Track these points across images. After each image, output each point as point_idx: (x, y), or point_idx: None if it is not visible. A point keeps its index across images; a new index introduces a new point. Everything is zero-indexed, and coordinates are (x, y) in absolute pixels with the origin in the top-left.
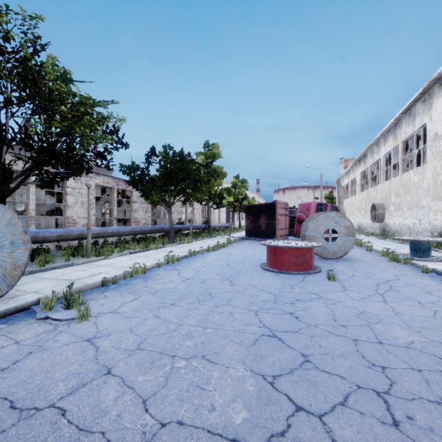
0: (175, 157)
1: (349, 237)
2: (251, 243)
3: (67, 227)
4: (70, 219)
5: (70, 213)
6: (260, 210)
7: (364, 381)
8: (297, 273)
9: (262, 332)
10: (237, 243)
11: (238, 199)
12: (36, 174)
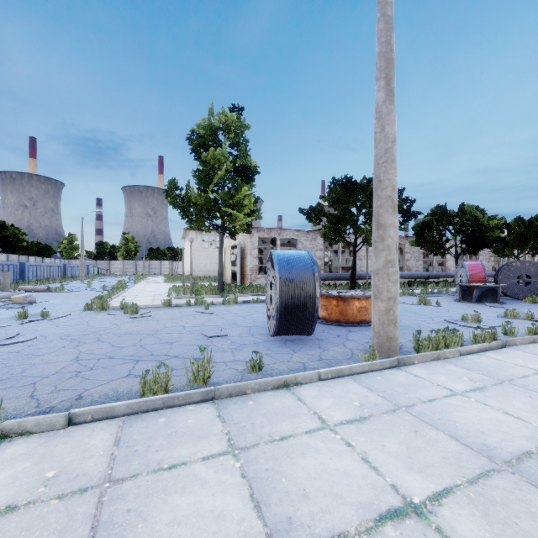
0: (524, 223)
1: None
2: None
3: (446, 272)
4: (447, 268)
5: (447, 264)
6: None
7: None
8: None
9: None
10: None
11: None
12: (471, 252)
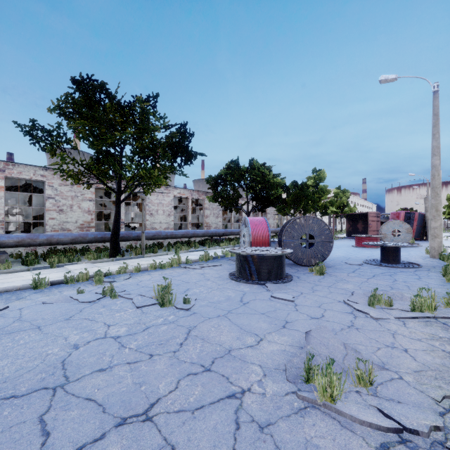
0: (298, 187)
1: (408, 234)
2: (349, 240)
3: None
4: None
5: None
6: (357, 217)
7: (367, 255)
8: (368, 247)
9: (347, 253)
10: (339, 240)
11: (340, 206)
12: (260, 209)
